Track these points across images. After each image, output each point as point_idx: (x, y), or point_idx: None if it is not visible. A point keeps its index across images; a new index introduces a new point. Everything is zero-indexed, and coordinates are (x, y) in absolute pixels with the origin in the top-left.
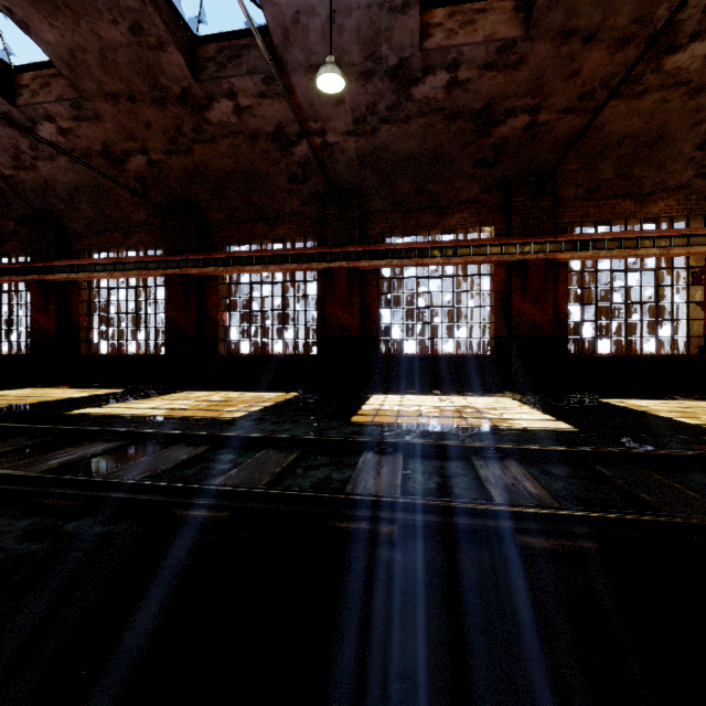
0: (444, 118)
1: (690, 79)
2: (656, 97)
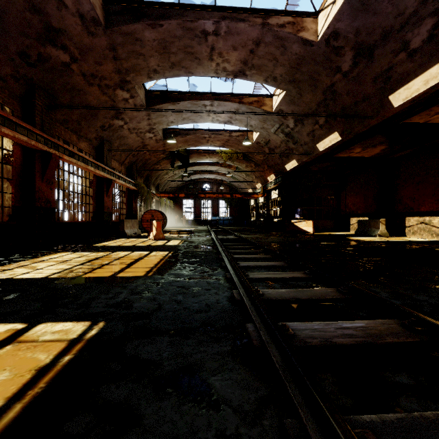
0: (28, 1)
1: (115, 101)
2: (106, 99)
